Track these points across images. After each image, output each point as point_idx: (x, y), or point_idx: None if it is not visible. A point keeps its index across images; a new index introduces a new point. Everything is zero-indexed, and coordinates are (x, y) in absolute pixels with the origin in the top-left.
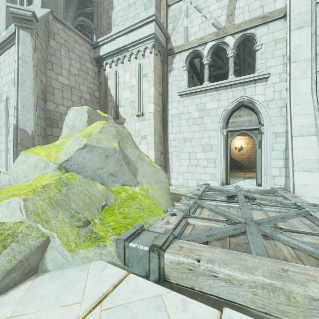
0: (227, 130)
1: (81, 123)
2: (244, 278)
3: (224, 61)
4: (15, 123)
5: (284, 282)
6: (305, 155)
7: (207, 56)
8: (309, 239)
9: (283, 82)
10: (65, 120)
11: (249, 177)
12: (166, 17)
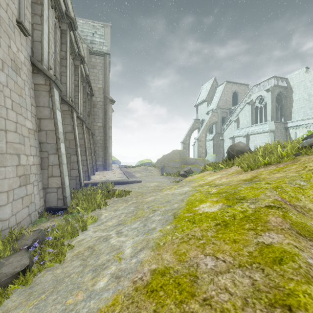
0: None
1: None
2: None
3: None
4: None
5: None
6: None
7: None
8: None
9: None
10: None
11: None
12: None
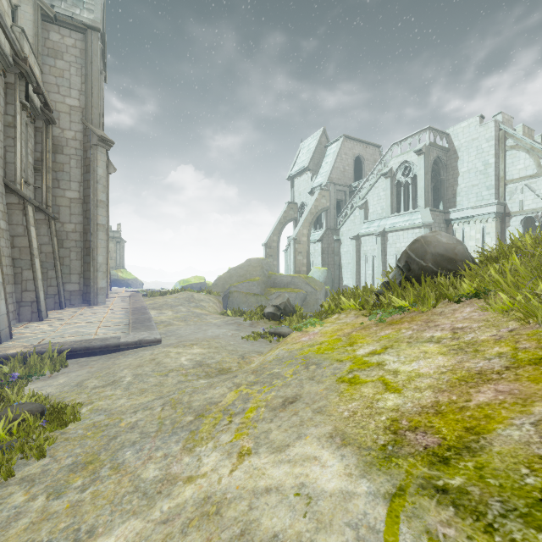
0: None
1: None
2: None
3: None
4: None
5: None
6: None
7: (538, 221)
8: None
9: None
10: None
11: None
12: (504, 192)
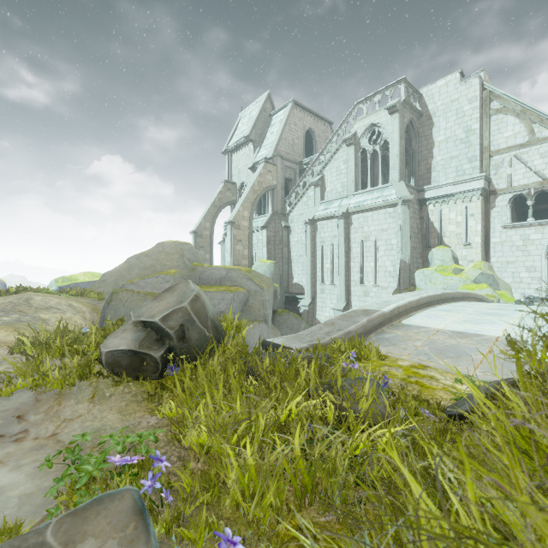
0: None
1: (448, 258)
2: None
3: None
4: (401, 258)
5: None
6: None
7: (531, 199)
8: None
9: None
10: (435, 256)
11: None
12: (488, 166)
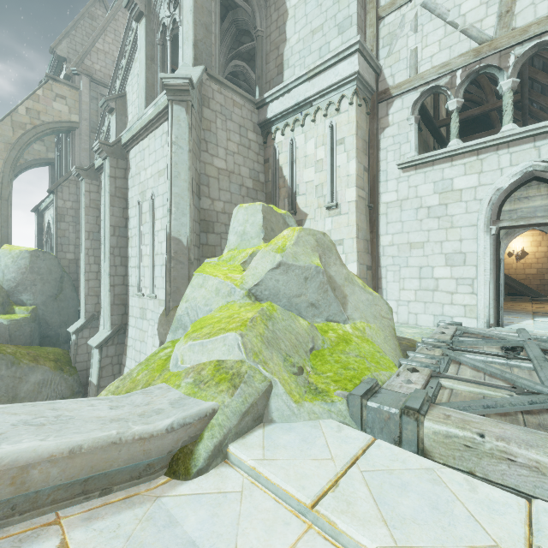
0: (498, 226)
1: (254, 228)
2: None
3: (485, 89)
4: (168, 231)
5: None
6: None
7: (455, 95)
8: None
9: None
10: (232, 224)
11: (545, 312)
12: (376, 38)
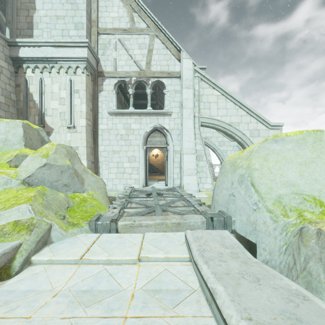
0: (146, 146)
1: (16, 137)
2: (152, 223)
3: None
4: None
5: (165, 220)
6: (189, 166)
7: (132, 88)
8: (180, 209)
9: (179, 119)
10: None
11: (162, 179)
12: (97, 42)
